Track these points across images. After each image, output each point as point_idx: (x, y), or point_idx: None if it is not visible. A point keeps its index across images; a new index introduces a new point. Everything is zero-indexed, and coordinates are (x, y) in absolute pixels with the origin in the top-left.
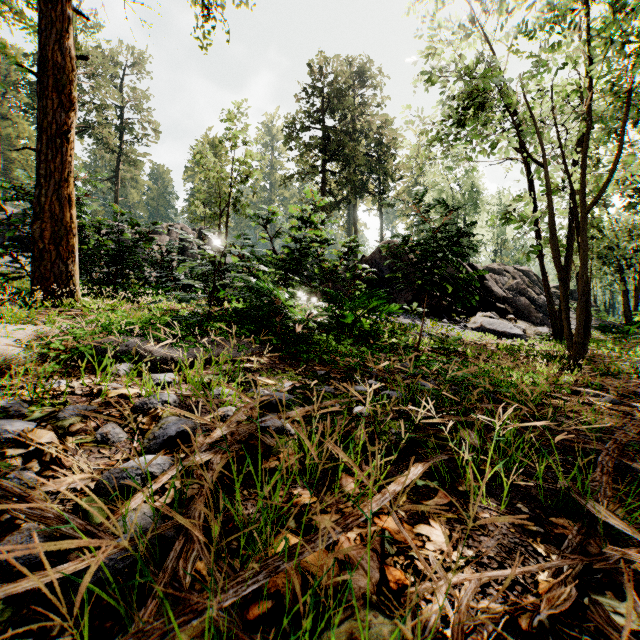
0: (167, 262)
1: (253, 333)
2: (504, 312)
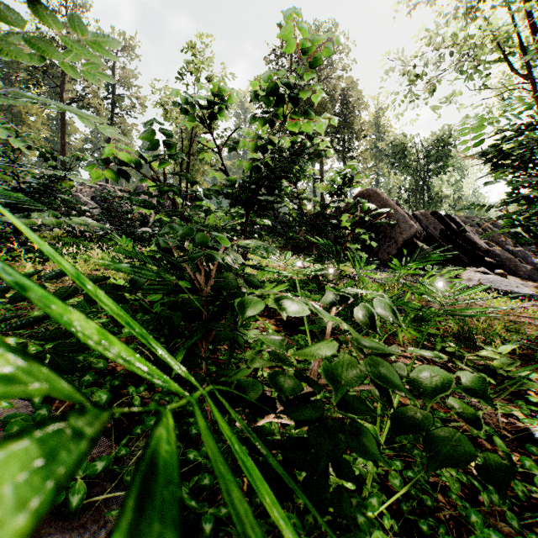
0: (126, 214)
1: (166, 342)
2: (493, 266)
